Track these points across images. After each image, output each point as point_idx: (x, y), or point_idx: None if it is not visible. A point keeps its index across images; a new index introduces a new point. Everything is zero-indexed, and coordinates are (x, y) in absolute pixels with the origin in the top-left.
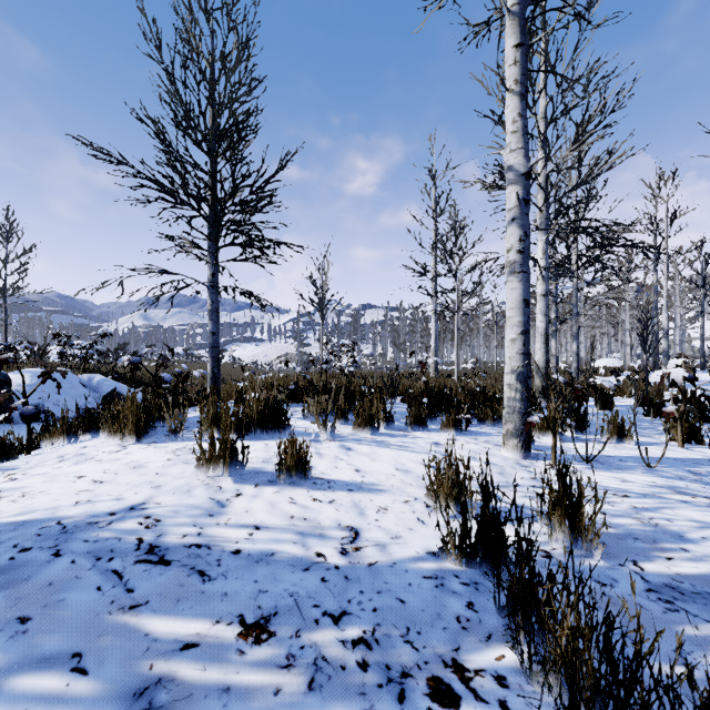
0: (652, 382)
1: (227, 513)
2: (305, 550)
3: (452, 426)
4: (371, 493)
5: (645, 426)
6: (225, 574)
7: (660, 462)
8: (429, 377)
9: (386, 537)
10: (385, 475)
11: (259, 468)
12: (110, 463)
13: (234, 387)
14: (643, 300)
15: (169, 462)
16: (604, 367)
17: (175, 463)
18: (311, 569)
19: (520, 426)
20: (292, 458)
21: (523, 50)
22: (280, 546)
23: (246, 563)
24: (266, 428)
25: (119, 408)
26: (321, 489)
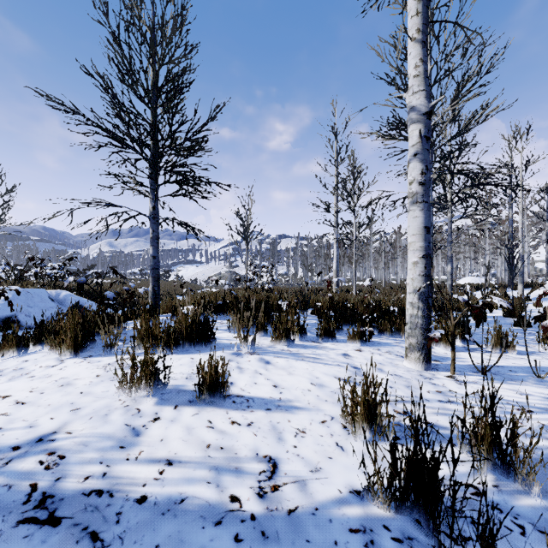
0: (510, 296)
1: (141, 443)
2: (219, 493)
3: (357, 338)
4: (288, 412)
5: (518, 336)
6: (122, 536)
7: (545, 371)
8: (333, 292)
9: (306, 470)
10: (301, 390)
11: (181, 386)
12: (40, 380)
13: (174, 301)
14: (498, 231)
15: (97, 378)
16: (468, 284)
17: (103, 380)
18: (223, 522)
19: (422, 341)
20: (212, 378)
21: (424, 2)
22: (191, 488)
23: (150, 516)
24: (193, 342)
25: (61, 324)
26: (239, 409)
